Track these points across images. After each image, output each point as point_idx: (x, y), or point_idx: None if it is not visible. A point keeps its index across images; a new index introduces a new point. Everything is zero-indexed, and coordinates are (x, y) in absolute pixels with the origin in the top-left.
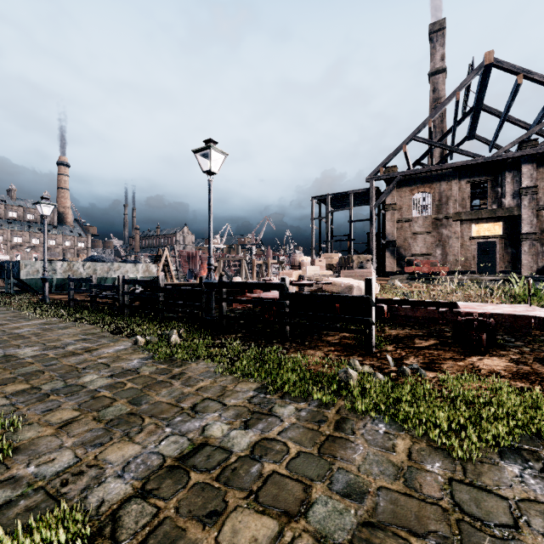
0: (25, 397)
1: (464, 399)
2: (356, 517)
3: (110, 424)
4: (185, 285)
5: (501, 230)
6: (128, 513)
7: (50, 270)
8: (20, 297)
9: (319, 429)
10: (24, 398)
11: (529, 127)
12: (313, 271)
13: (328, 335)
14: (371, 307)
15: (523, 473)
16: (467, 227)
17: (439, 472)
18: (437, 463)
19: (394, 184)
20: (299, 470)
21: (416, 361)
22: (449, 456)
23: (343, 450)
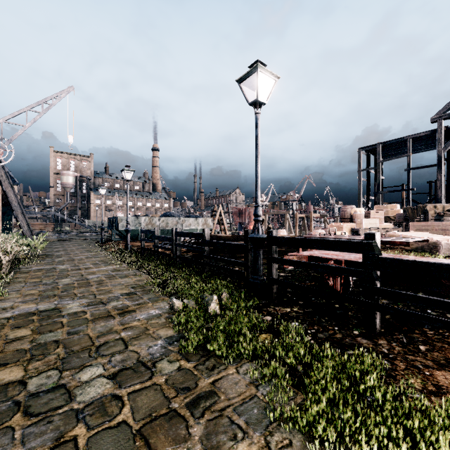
0: None
1: None
2: None
3: None
4: (233, 237)
5: None
6: None
7: (137, 223)
8: (117, 244)
9: None
10: None
11: None
12: (370, 224)
13: None
14: None
15: None
16: None
17: None
18: None
19: None
20: None
21: None
22: None
23: None
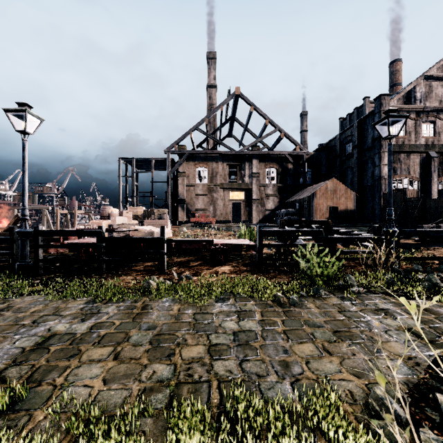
0: None
1: (208, 285)
2: (152, 334)
3: None
4: None
5: (243, 196)
6: (10, 373)
7: None
8: None
9: (132, 312)
10: None
11: (257, 137)
12: (121, 221)
13: (136, 266)
14: (164, 244)
15: (222, 305)
16: (227, 193)
17: (191, 312)
18: (190, 310)
19: (184, 159)
20: (122, 329)
21: (189, 273)
22: (196, 307)
23: (146, 316)
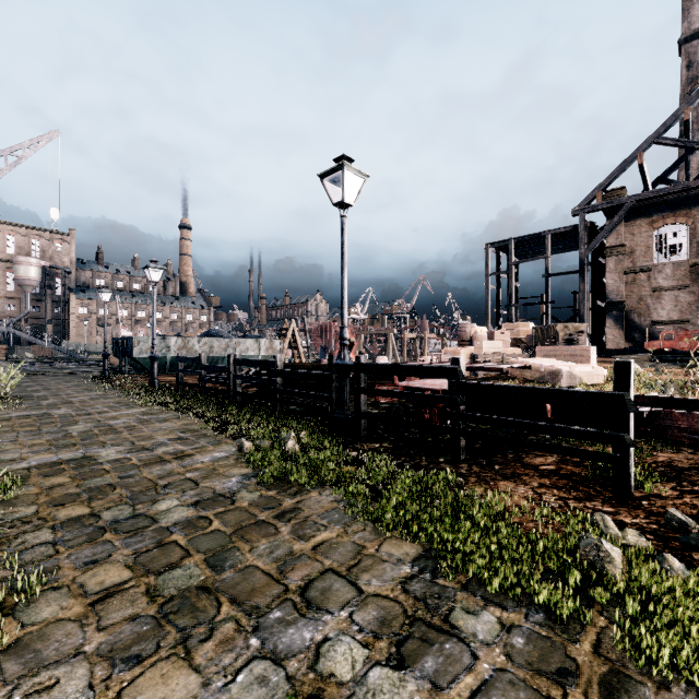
0: (74, 531)
1: None
2: None
3: (167, 609)
4: (313, 366)
5: None
6: None
7: (164, 347)
8: (132, 379)
9: None
10: (73, 532)
11: None
12: (492, 348)
13: (533, 454)
14: (629, 413)
15: None
16: None
17: None
18: None
19: (621, 216)
20: None
21: None
22: None
23: None
